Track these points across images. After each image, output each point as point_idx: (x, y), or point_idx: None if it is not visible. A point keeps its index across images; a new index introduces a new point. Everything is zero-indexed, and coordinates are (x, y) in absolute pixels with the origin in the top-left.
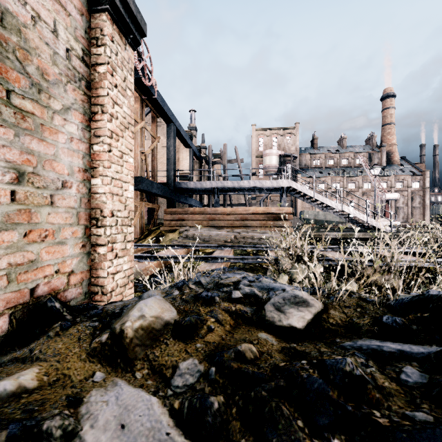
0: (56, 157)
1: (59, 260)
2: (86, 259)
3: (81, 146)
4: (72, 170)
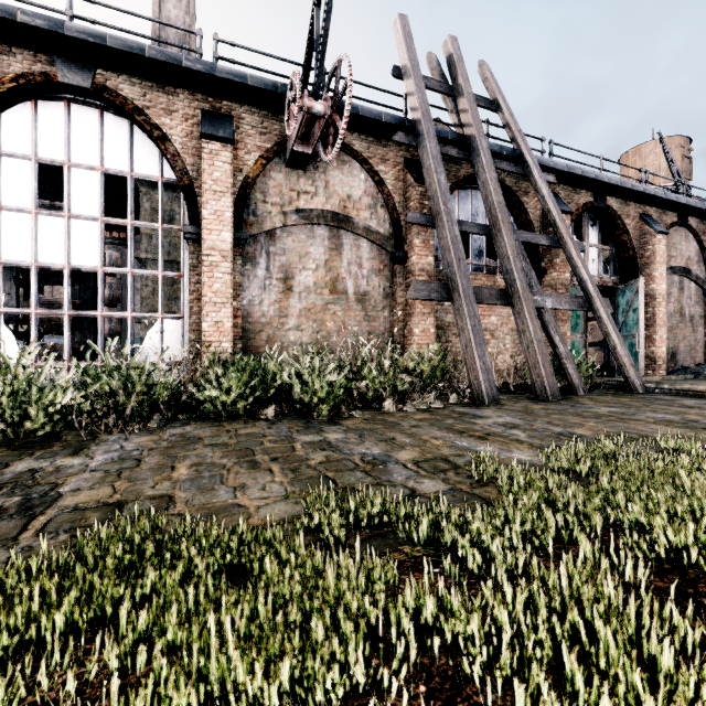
0: (698, 336)
1: (698, 356)
2: (702, 358)
3: (701, 331)
4: (700, 338)
